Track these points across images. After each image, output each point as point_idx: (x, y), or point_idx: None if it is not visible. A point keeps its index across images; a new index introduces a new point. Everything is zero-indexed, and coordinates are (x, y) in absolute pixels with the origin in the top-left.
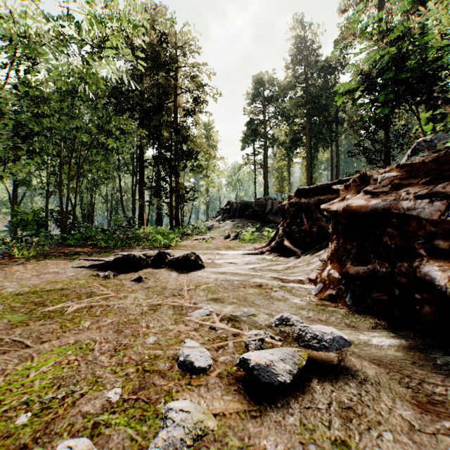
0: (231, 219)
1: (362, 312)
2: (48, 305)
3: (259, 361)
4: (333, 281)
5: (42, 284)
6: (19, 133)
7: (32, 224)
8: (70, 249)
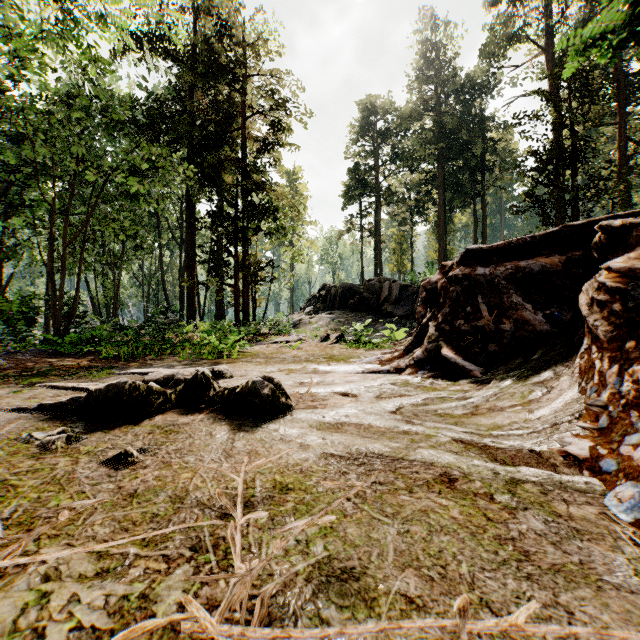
0: (328, 310)
1: None
2: None
3: None
4: None
5: None
6: None
7: (19, 318)
8: (49, 362)
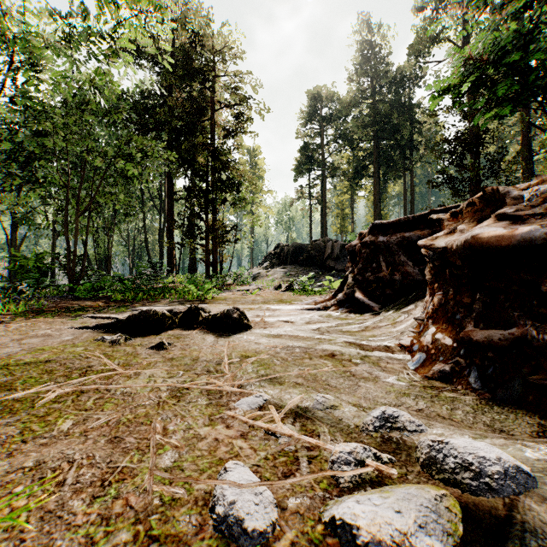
0: (282, 265)
1: (504, 402)
2: (17, 388)
3: (377, 531)
4: (444, 351)
5: (21, 353)
6: (17, 158)
7: (34, 272)
8: (76, 304)
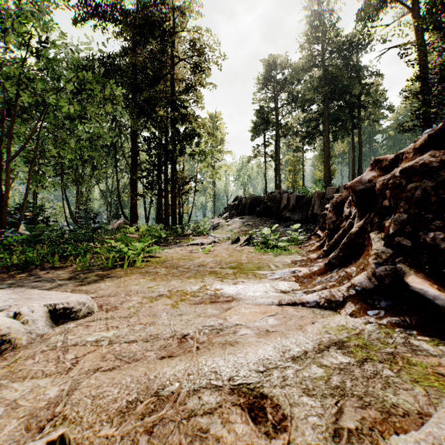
0: (240, 216)
1: None
2: None
3: None
4: None
5: None
6: None
7: None
8: None
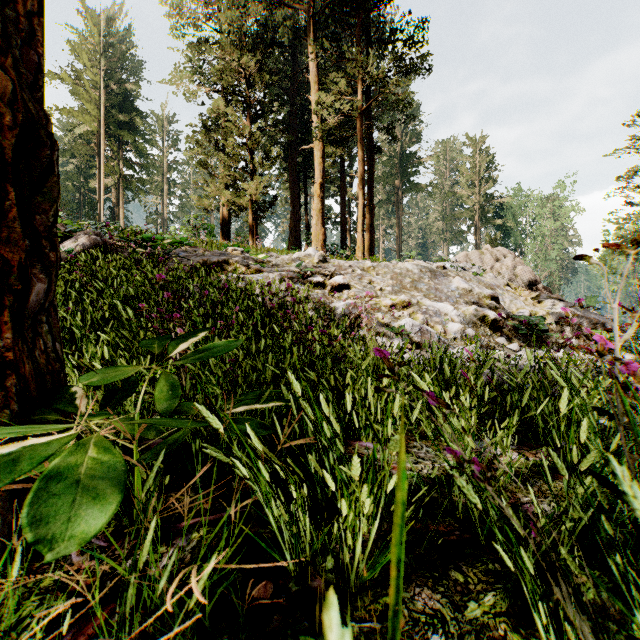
0: None
1: None
2: None
3: None
4: None
5: None
6: None
7: None
8: None
